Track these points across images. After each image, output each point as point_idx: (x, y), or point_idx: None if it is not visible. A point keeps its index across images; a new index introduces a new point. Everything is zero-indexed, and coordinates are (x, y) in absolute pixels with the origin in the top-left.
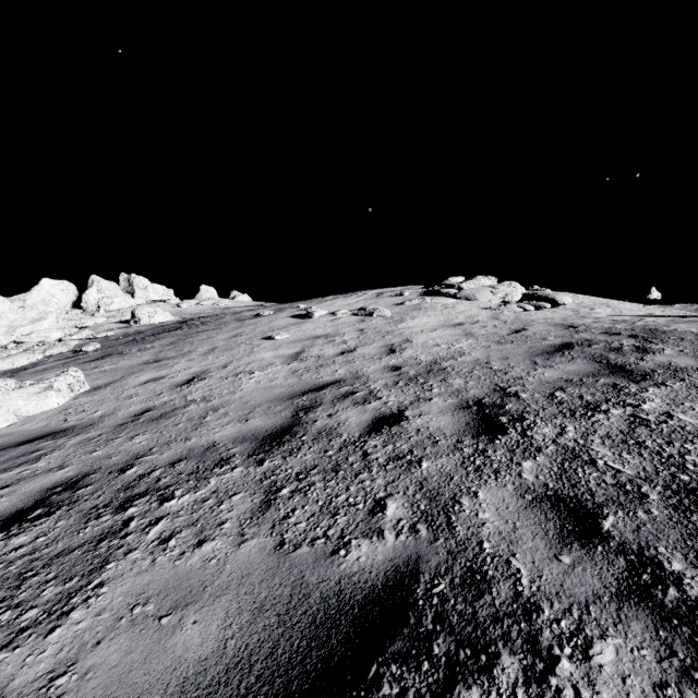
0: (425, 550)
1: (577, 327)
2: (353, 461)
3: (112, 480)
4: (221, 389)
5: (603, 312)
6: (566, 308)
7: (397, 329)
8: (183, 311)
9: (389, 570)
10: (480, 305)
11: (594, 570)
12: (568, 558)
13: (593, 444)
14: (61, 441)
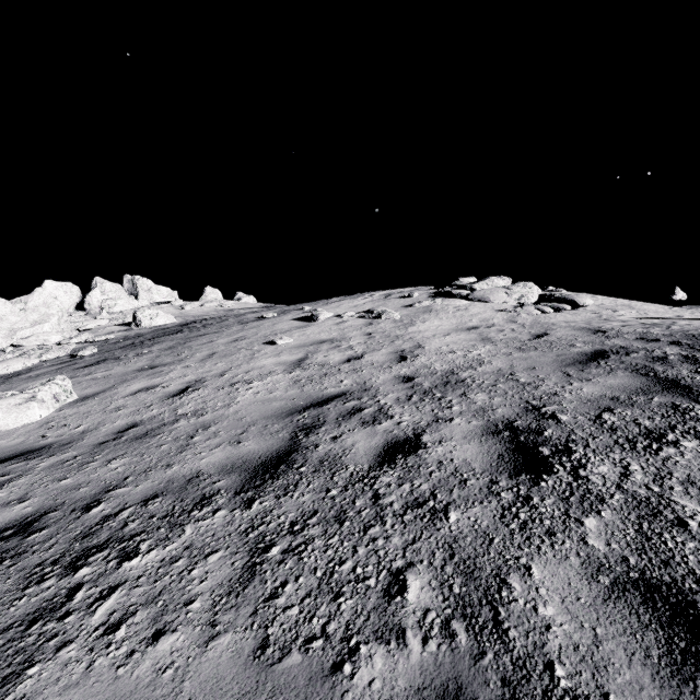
0: (468, 674)
1: (606, 332)
2: (362, 507)
3: (72, 522)
4: (216, 402)
5: (628, 314)
6: (587, 309)
7: (407, 334)
8: (186, 313)
9: None
10: (494, 307)
11: None
12: None
13: (674, 493)
14: (32, 463)
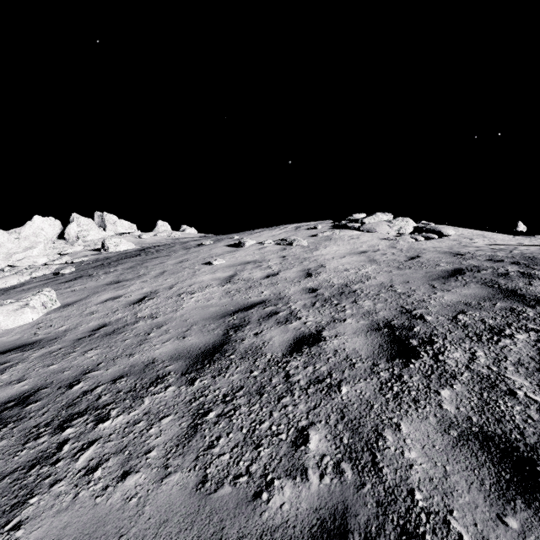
0: (352, 498)
1: (464, 255)
2: (277, 383)
3: (59, 396)
4: (166, 308)
5: (481, 242)
6: (450, 238)
7: (312, 256)
8: (143, 241)
9: (315, 526)
10: (379, 236)
11: None
12: (515, 522)
13: (508, 372)
14: (27, 353)
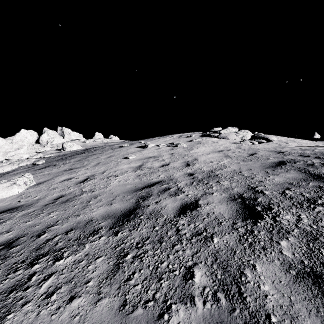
0: (227, 320)
1: (284, 152)
2: (171, 235)
3: (31, 242)
4: (100, 185)
5: (293, 144)
6: (273, 142)
7: (190, 153)
8: (87, 144)
9: None
10: (230, 141)
11: None
12: None
13: (323, 229)
14: (13, 214)
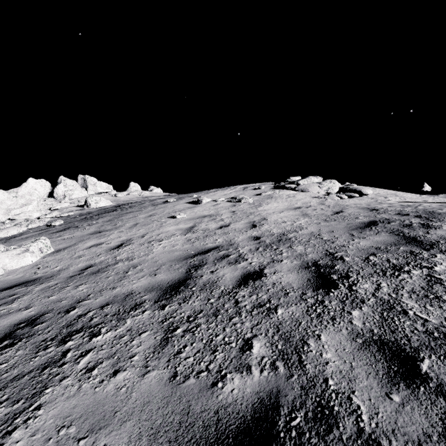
0: (283, 385)
1: (378, 210)
2: (228, 308)
3: (60, 319)
4: (140, 252)
5: (393, 199)
6: (368, 197)
7: (257, 211)
8: (118, 199)
9: (256, 403)
10: (311, 195)
11: (421, 409)
12: (398, 397)
13: (403, 297)
14: (30, 288)
